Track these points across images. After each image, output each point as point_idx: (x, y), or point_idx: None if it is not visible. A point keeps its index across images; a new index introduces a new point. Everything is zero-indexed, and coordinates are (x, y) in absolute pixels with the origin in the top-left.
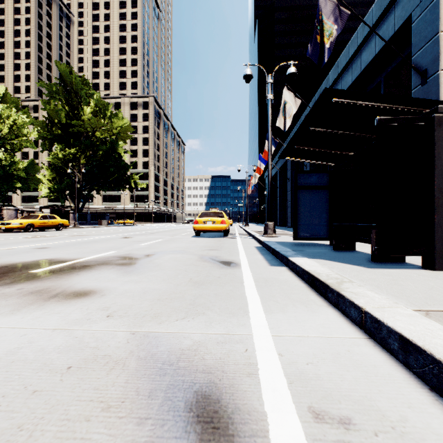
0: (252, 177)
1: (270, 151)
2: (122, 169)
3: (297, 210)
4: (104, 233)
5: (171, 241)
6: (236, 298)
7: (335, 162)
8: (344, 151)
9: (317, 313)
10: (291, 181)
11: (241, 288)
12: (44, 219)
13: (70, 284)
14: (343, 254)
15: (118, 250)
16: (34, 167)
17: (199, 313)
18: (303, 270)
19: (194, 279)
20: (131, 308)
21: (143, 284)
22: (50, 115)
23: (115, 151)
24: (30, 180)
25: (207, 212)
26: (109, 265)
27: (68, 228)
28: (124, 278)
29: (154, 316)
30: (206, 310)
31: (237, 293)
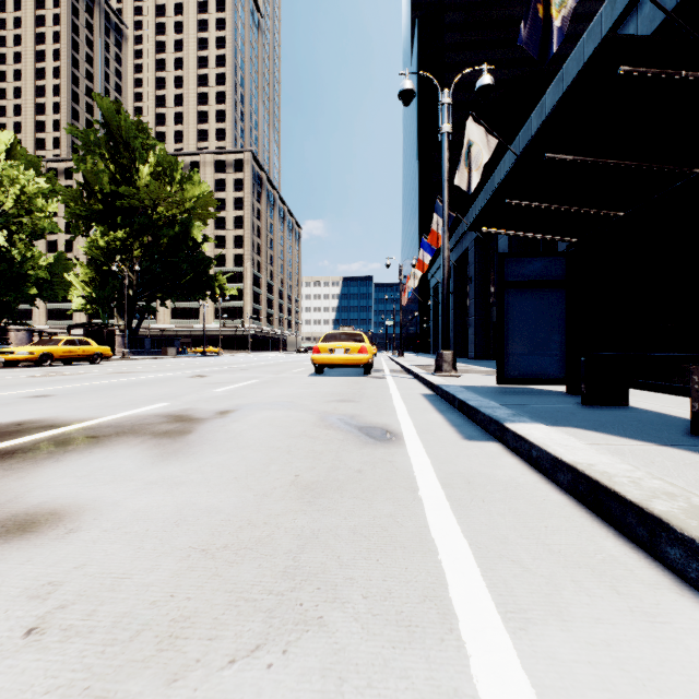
0: (409, 277)
1: (446, 225)
2: (199, 266)
3: (505, 326)
4: (165, 369)
5: (272, 384)
6: (408, 549)
7: (579, 235)
8: (604, 210)
9: (670, 630)
10: (474, 282)
11: (414, 508)
12: (70, 345)
13: (19, 491)
14: (612, 414)
15: (172, 402)
16: (64, 264)
17: (305, 619)
18: (555, 459)
19: (305, 476)
20: (117, 589)
21: (185, 493)
22: (87, 181)
23: (189, 237)
24: (57, 284)
25: (335, 334)
26: (138, 436)
27: (113, 360)
28: (150, 473)
29: (168, 636)
30: (328, 604)
31: (409, 529)
